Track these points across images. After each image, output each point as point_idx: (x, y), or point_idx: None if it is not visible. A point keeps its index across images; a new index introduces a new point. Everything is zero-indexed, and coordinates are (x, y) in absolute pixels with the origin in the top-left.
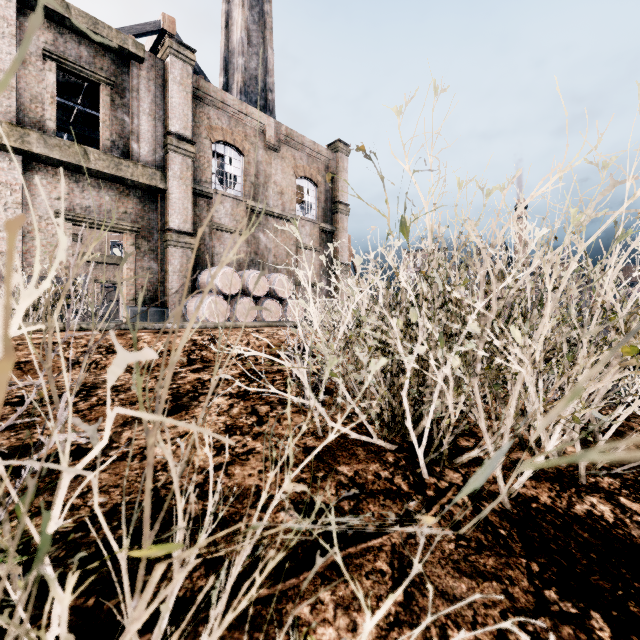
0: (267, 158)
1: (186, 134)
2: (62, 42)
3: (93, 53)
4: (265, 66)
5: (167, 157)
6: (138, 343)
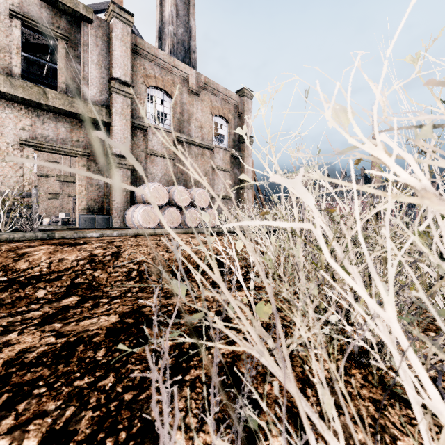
0: (190, 100)
1: (126, 80)
2: (26, 5)
3: (51, 15)
4: (189, 33)
5: (111, 97)
6: (16, 263)
